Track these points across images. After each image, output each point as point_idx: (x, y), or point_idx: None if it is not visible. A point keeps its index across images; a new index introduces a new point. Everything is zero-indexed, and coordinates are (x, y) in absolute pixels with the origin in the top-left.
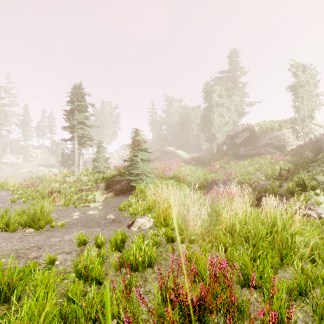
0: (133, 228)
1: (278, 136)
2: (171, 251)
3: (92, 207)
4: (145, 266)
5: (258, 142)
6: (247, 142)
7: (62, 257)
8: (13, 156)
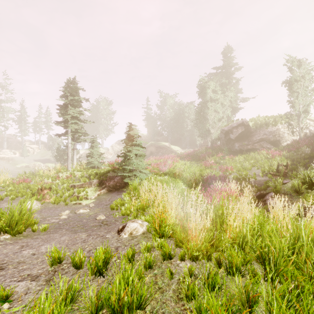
0: (124, 235)
1: (273, 132)
2: (169, 277)
3: (84, 204)
4: (132, 307)
5: (253, 137)
6: (242, 137)
7: (24, 286)
8: (10, 151)
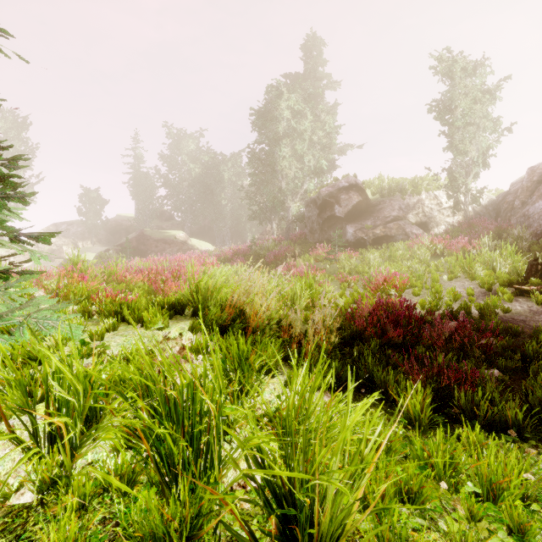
0: None
1: (415, 205)
2: None
3: None
4: None
5: (380, 214)
6: (359, 214)
7: None
8: None
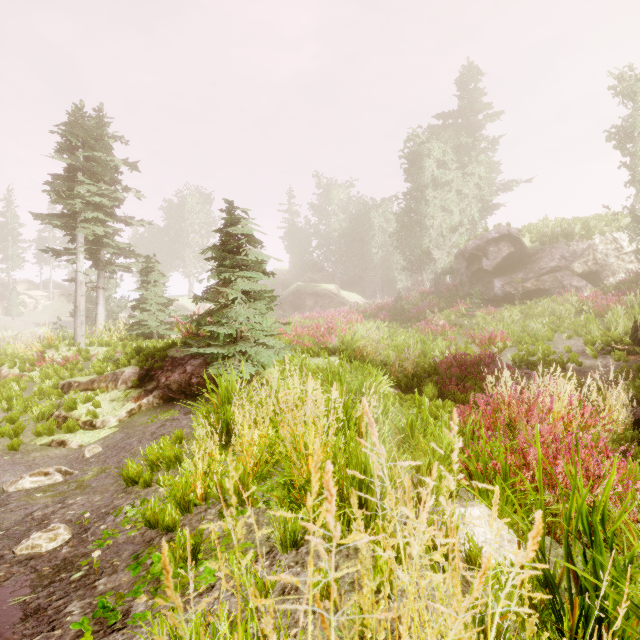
0: None
1: (583, 252)
2: None
3: (75, 447)
4: None
5: (536, 265)
6: (510, 266)
7: None
8: None
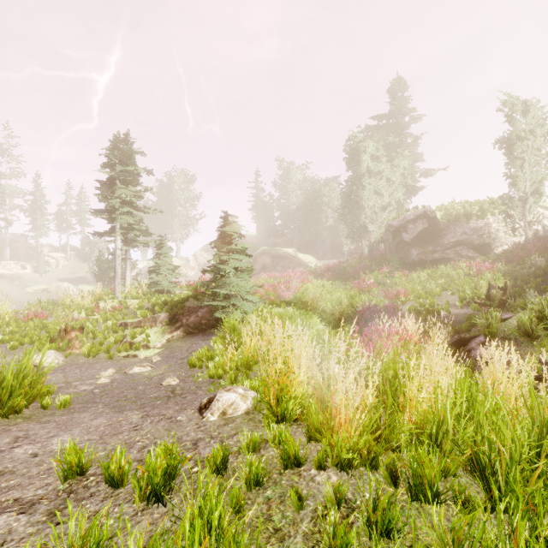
0: (210, 416)
1: (478, 229)
2: (295, 506)
3: (142, 358)
4: None
5: (443, 238)
6: (424, 239)
7: (2, 525)
8: (15, 263)
